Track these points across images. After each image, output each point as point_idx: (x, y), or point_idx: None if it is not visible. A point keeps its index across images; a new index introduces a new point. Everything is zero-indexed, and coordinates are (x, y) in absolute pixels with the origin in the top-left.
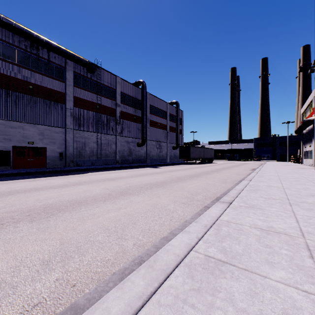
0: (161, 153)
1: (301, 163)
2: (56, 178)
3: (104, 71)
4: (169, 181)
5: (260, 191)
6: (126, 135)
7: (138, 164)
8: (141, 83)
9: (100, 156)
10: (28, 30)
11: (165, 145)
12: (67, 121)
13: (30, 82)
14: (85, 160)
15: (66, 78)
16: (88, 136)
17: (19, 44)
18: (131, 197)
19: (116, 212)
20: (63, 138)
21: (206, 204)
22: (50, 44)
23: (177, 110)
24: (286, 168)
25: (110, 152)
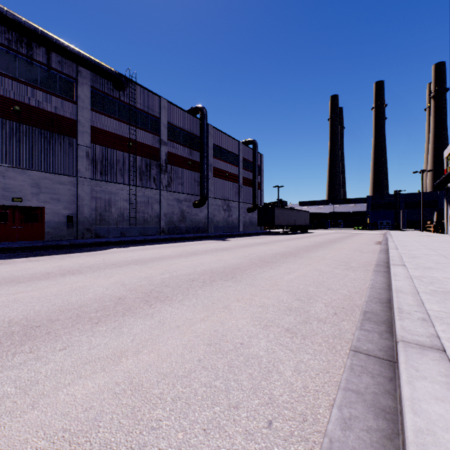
0: (230, 218)
1: (445, 232)
2: (44, 259)
3: (140, 88)
4: (246, 265)
5: None
6: (177, 190)
7: (195, 234)
8: (200, 110)
9: (135, 221)
10: (10, 13)
11: (236, 206)
12: (80, 165)
13: (17, 100)
14: (111, 228)
15: (78, 97)
16: (115, 190)
17: None
18: (164, 308)
19: (103, 373)
20: (74, 192)
21: (355, 341)
22: (50, 39)
23: (254, 152)
24: (433, 240)
25: (152, 216)
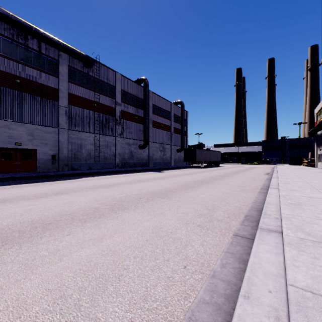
0: (164, 156)
1: (315, 166)
2: (40, 184)
3: (102, 66)
4: (175, 188)
5: (306, 207)
6: (127, 136)
7: (140, 167)
8: (144, 80)
9: (98, 159)
10: (14, 16)
11: (169, 148)
12: (61, 120)
13: (18, 75)
14: (82, 164)
15: (59, 73)
16: (84, 137)
17: (5, 32)
18: (124, 214)
19: (94, 246)
20: (56, 138)
21: (237, 230)
22: (41, 33)
23: (182, 110)
24: (304, 172)
25: (110, 155)
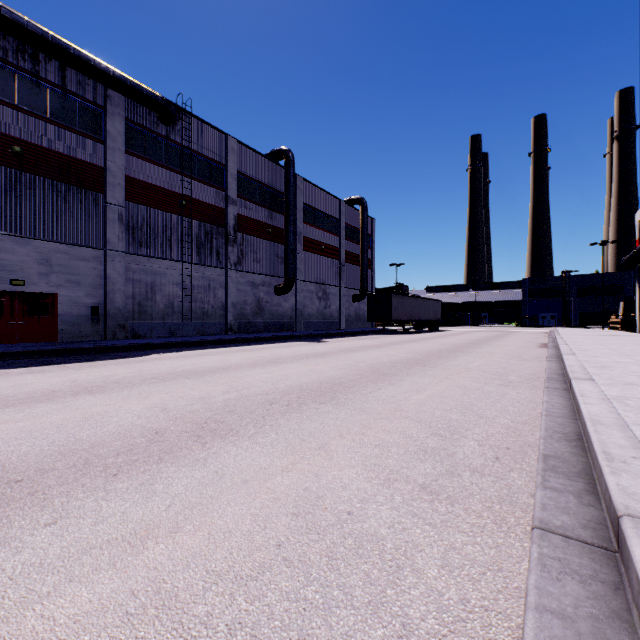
0: (327, 310)
1: (636, 330)
2: (53, 370)
3: (198, 122)
4: (352, 379)
5: None
6: (250, 269)
7: (277, 333)
8: (285, 153)
9: (190, 315)
10: (6, 9)
11: (337, 293)
12: (110, 233)
13: (17, 137)
14: (155, 325)
15: (106, 134)
16: (161, 269)
17: None
18: (225, 448)
19: (112, 571)
20: (101, 272)
21: (539, 510)
22: (66, 48)
23: (362, 216)
24: (623, 342)
25: (214, 307)
